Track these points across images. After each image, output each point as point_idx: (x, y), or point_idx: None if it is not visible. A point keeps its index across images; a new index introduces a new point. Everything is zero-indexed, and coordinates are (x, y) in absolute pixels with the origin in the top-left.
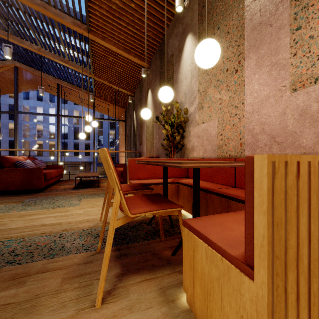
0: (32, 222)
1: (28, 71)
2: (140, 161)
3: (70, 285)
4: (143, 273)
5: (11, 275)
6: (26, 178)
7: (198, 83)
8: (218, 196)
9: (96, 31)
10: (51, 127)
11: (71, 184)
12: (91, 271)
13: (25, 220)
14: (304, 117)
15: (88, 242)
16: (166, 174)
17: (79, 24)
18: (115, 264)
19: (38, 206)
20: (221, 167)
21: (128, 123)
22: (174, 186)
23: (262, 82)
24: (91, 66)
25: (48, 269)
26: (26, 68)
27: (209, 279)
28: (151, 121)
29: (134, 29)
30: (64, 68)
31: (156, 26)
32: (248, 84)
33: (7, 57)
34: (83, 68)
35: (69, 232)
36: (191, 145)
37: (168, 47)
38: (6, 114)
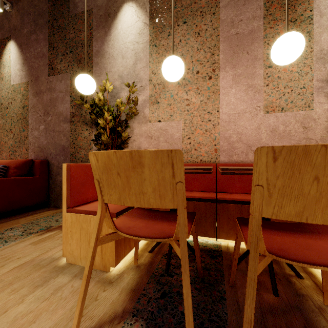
0: None
1: None
2: None
3: None
4: None
5: None
6: None
7: (149, 72)
8: (237, 204)
9: None
10: None
11: None
12: None
13: None
14: (274, 134)
15: None
16: None
17: None
18: None
19: None
20: None
21: None
22: None
23: (239, 98)
24: None
25: None
26: None
27: None
28: (19, 98)
29: None
30: None
31: None
32: (225, 95)
33: None
34: None
35: None
36: (135, 147)
37: None
38: None
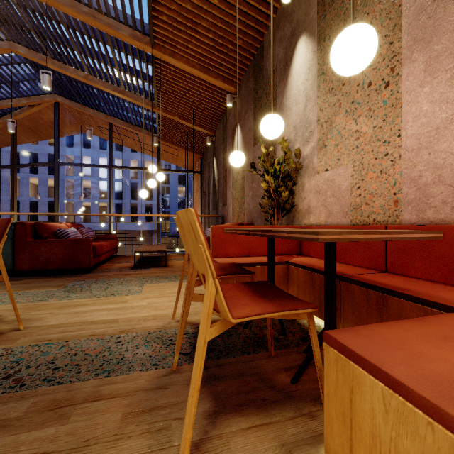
0: (77, 317)
1: (72, 107)
2: (232, 229)
3: (135, 426)
4: (249, 414)
5: (49, 403)
6: (70, 252)
7: (317, 110)
8: (361, 286)
9: (163, 45)
10: (101, 184)
11: (129, 262)
12: (167, 403)
13: (68, 314)
14: None
15: (158, 353)
16: (273, 250)
17: (139, 36)
18: (202, 393)
19: (86, 292)
20: (384, 240)
21: (205, 175)
22: (281, 268)
23: (437, 99)
24: (156, 96)
25: (101, 396)
26: (70, 103)
27: (393, 453)
28: (241, 171)
29: (217, 37)
30: (119, 101)
31: (249, 30)
32: (410, 103)
33: (46, 88)
34: (145, 99)
35: (129, 334)
36: (305, 206)
37: (268, 59)
38: (45, 167)
